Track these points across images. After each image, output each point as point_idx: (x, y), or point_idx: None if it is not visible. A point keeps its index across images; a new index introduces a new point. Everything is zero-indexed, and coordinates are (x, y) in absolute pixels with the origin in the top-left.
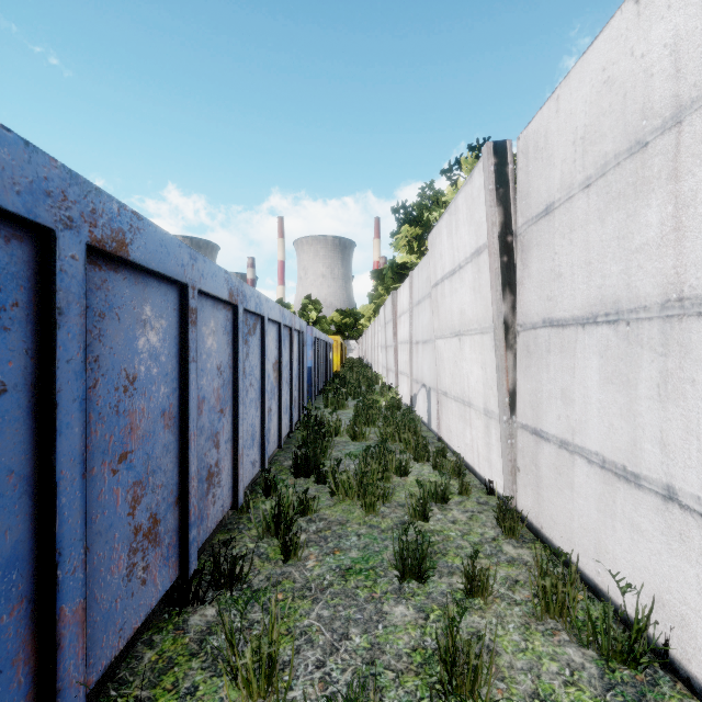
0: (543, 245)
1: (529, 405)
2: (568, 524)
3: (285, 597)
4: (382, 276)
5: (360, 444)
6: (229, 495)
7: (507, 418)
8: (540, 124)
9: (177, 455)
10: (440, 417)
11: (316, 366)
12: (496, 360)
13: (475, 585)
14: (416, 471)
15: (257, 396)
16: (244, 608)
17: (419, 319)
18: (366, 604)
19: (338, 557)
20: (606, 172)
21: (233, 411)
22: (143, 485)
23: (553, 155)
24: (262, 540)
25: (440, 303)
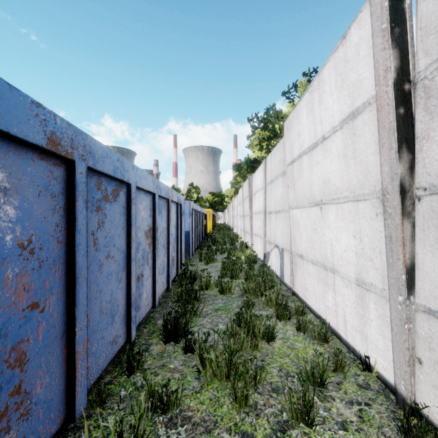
0: None
1: None
2: None
3: None
4: (240, 169)
5: (227, 298)
6: (58, 410)
7: (403, 298)
8: None
9: None
10: (294, 275)
11: (193, 230)
12: (386, 229)
13: None
14: (280, 332)
15: (120, 267)
16: None
17: (272, 194)
18: None
19: None
20: None
21: (67, 297)
22: None
23: None
24: None
25: (296, 177)
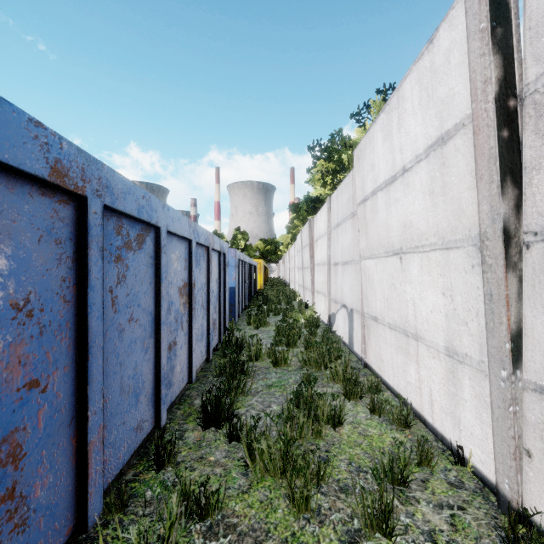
0: None
1: None
2: None
3: None
4: (298, 209)
5: (282, 371)
6: (65, 518)
7: (508, 373)
8: None
9: None
10: (366, 342)
11: (240, 286)
12: (485, 285)
13: None
14: (350, 415)
15: (146, 333)
16: None
17: (338, 241)
18: None
19: None
20: None
21: (77, 372)
22: None
23: None
24: None
25: (370, 219)
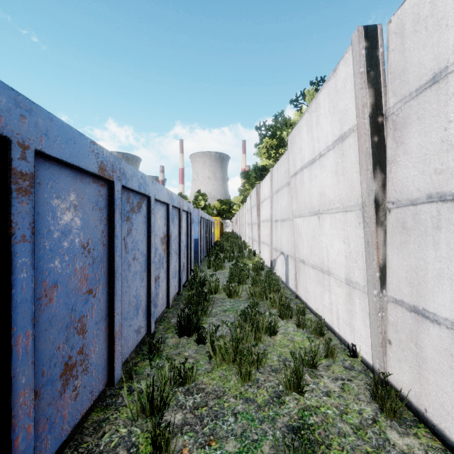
0: (428, 116)
1: (405, 281)
2: None
3: None
4: (248, 176)
5: (234, 301)
6: (103, 375)
7: (377, 292)
8: None
9: None
10: (297, 279)
11: (202, 238)
12: (365, 236)
13: None
14: (282, 328)
15: (142, 268)
16: None
17: (278, 203)
18: None
19: (213, 452)
20: None
21: (108, 288)
22: None
23: (445, 16)
24: (136, 422)
25: (299, 188)
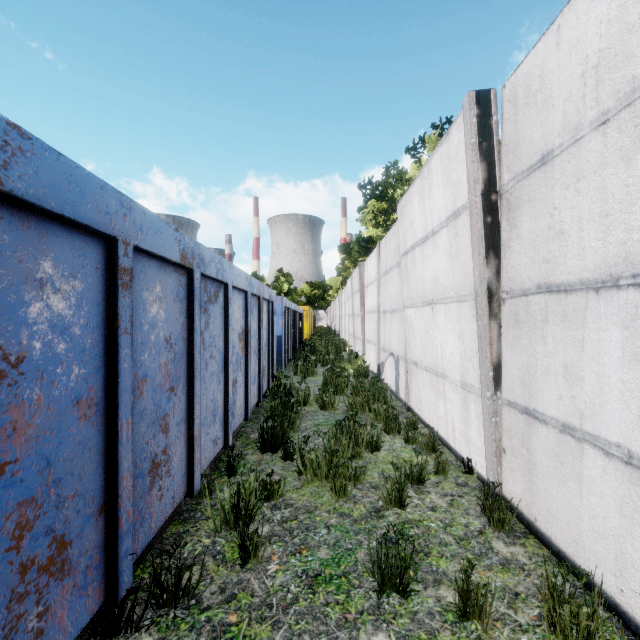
0: (538, 200)
1: (518, 380)
2: (574, 524)
3: (240, 619)
4: (349, 250)
5: (329, 414)
6: (183, 482)
7: (491, 394)
8: (533, 64)
9: (101, 451)
10: (409, 386)
11: (286, 335)
12: (478, 330)
13: (470, 605)
14: (387, 444)
15: (219, 368)
16: (187, 637)
17: (387, 289)
18: (339, 632)
19: (305, 558)
20: (633, 101)
21: (187, 388)
22: (38, 502)
23: (552, 95)
24: (220, 533)
25: (410, 271)
